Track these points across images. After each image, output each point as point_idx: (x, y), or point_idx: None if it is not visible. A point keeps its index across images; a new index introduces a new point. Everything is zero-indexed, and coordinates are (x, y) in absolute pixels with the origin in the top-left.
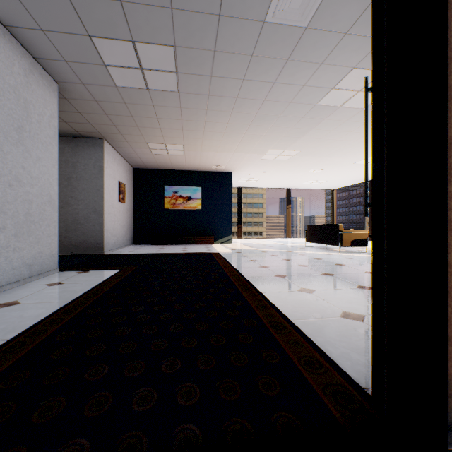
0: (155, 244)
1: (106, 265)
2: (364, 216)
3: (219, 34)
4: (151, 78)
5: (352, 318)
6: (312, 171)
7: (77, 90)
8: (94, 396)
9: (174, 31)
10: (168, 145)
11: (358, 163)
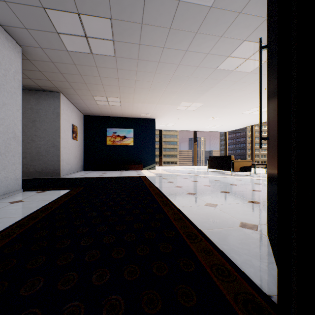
0: (100, 170)
1: (60, 186)
2: (259, 148)
3: (145, 9)
4: (94, 44)
5: (248, 228)
6: (212, 118)
7: (37, 53)
8: (23, 314)
9: (110, 6)
10: (108, 98)
11: (244, 113)
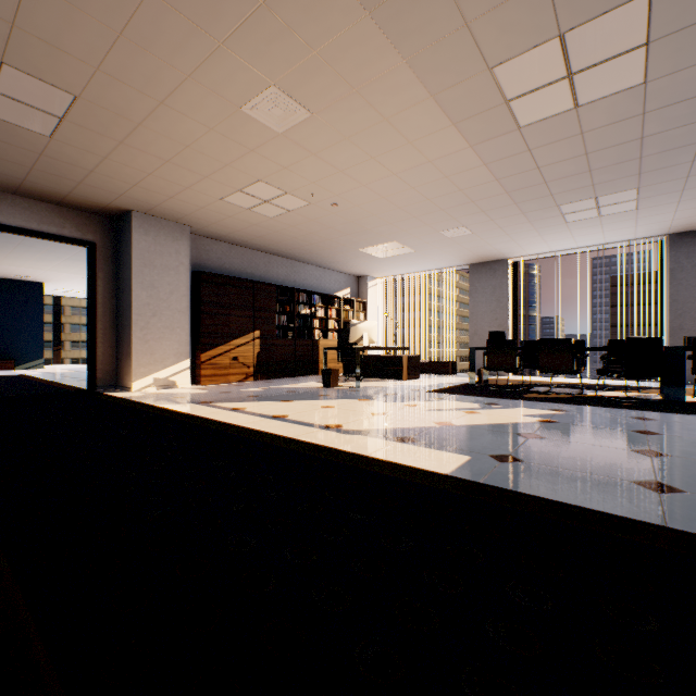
0: None
1: None
2: None
3: None
4: None
5: None
6: None
7: None
8: None
9: None
10: None
11: None
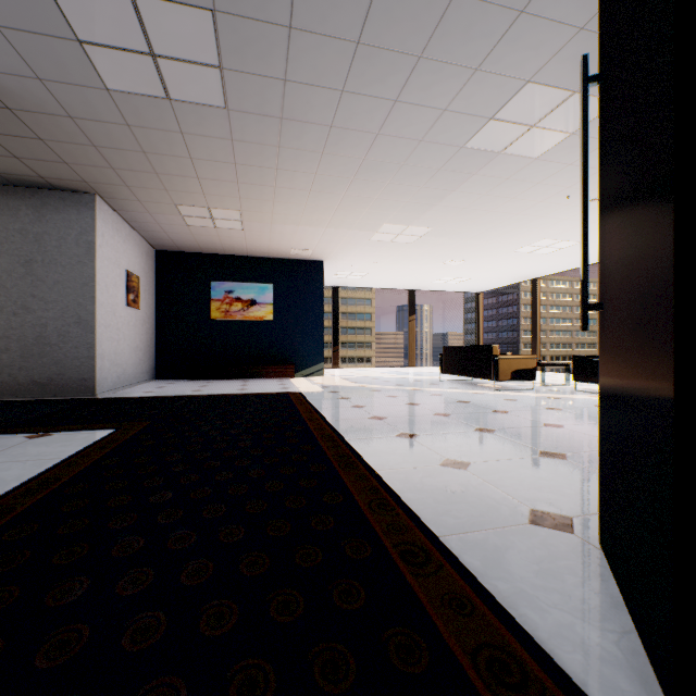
0: (194, 379)
1: (92, 421)
2: (582, 329)
3: None
4: (173, 75)
5: (551, 526)
6: (449, 262)
7: (29, 93)
8: None
9: None
10: (214, 211)
11: (519, 251)
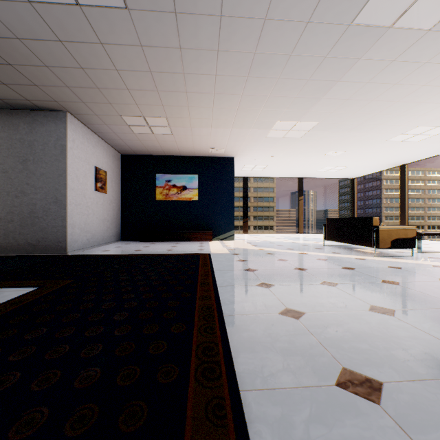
0: (144, 241)
1: (33, 277)
2: None
3: None
4: None
5: None
6: (331, 153)
7: None
8: None
9: None
10: (148, 119)
11: (392, 140)
